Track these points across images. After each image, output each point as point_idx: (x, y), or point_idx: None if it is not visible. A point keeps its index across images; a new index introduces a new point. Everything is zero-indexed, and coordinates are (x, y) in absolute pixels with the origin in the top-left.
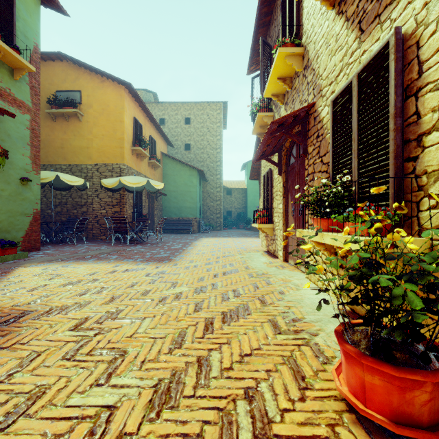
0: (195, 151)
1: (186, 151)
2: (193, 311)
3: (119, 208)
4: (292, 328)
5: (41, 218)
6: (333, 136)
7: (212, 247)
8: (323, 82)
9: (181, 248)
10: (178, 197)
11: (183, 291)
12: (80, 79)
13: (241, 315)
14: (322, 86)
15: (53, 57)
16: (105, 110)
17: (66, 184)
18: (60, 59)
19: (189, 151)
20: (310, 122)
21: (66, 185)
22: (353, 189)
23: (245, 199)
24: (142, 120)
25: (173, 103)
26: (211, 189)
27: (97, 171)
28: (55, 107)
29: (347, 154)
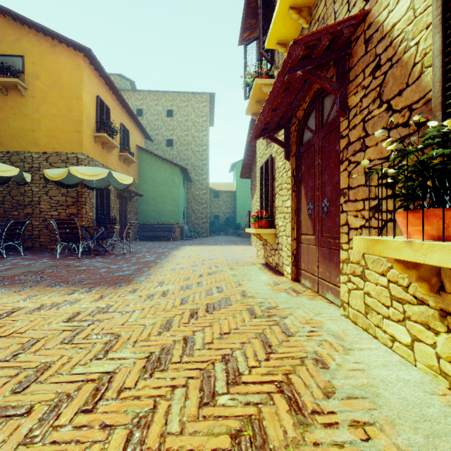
0: (178, 147)
1: (167, 148)
2: None
3: (75, 210)
4: None
5: None
6: (445, 32)
7: (195, 258)
8: None
9: (153, 261)
10: (157, 198)
11: (119, 369)
12: (23, 41)
13: None
14: None
15: None
16: (57, 83)
17: None
18: None
19: (171, 147)
20: (354, 53)
21: None
22: None
23: (234, 203)
24: (110, 102)
25: (153, 92)
26: (196, 191)
27: (46, 162)
28: None
29: None
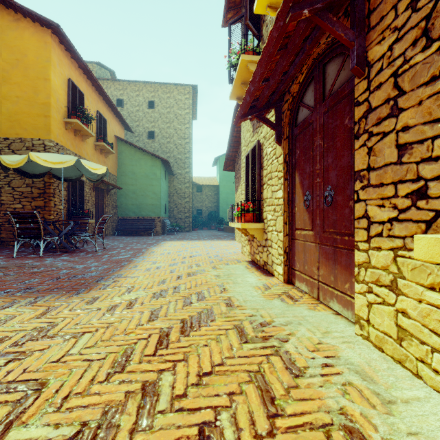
0: (160, 140)
1: (149, 140)
2: None
3: (42, 202)
4: None
5: None
6: None
7: (175, 255)
8: None
9: (127, 259)
10: (137, 191)
11: None
12: None
13: None
14: None
15: None
16: (21, 62)
17: None
18: None
19: (153, 139)
20: None
21: None
22: None
23: (217, 197)
24: (84, 87)
25: (134, 82)
26: (179, 184)
27: (8, 148)
28: None
29: None
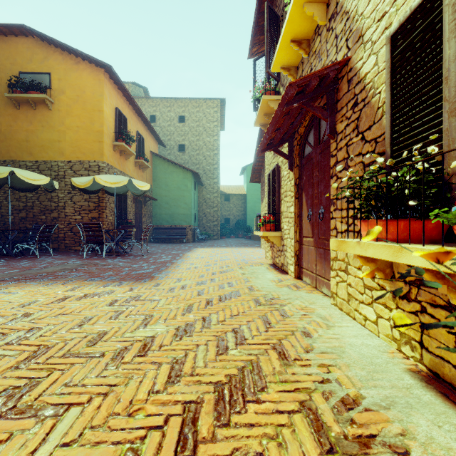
0: (190, 152)
1: (180, 152)
2: (165, 382)
3: (97, 214)
4: (351, 432)
5: (1, 225)
6: (392, 91)
7: (208, 259)
8: (366, 22)
9: (169, 261)
10: (170, 202)
11: (157, 335)
12: (50, 60)
13: (249, 393)
14: (363, 29)
15: (16, 31)
16: (81, 97)
17: (31, 183)
18: (24, 34)
19: (183, 152)
20: (340, 89)
21: (31, 185)
22: (452, 166)
23: (244, 206)
24: (127, 112)
25: (166, 98)
26: (208, 194)
27: (71, 170)
28: (17, 91)
29: (427, 111)
